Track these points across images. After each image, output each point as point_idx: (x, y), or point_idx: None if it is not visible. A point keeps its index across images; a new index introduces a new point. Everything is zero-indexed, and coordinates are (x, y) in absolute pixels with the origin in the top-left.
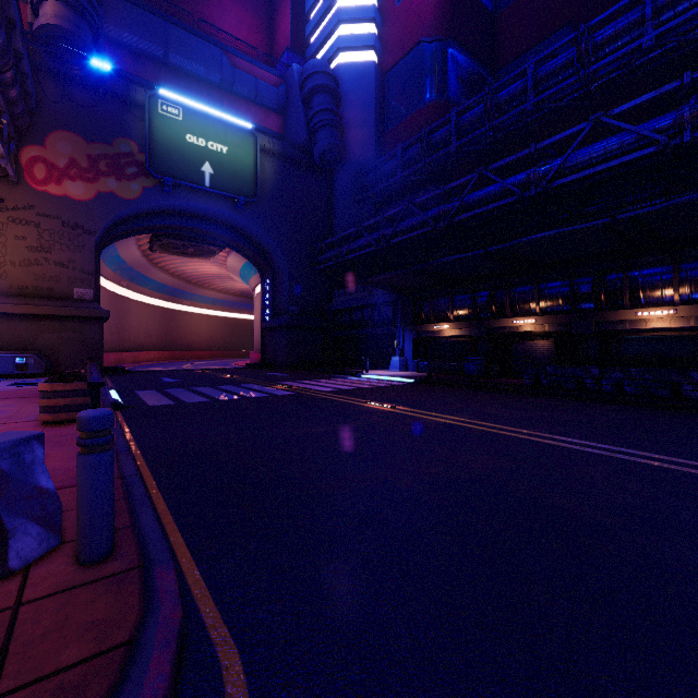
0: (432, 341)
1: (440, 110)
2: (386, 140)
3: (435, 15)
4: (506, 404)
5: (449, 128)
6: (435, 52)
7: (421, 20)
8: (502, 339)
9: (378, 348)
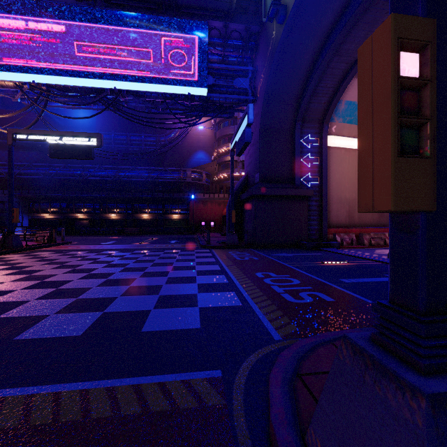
0: (39, 220)
1: None
2: (1, 113)
3: None
4: (77, 236)
5: None
6: None
7: None
8: (72, 220)
9: (3, 223)
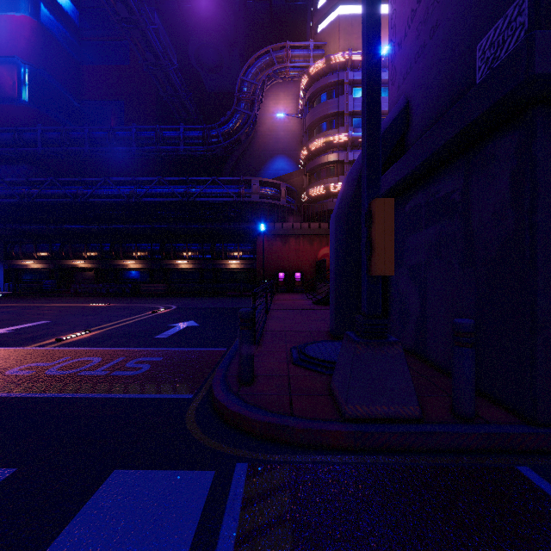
0: (22, 271)
1: (32, 114)
2: None
3: (28, 47)
4: (50, 300)
5: (37, 135)
6: (28, 72)
7: (15, 42)
8: (68, 271)
9: None
